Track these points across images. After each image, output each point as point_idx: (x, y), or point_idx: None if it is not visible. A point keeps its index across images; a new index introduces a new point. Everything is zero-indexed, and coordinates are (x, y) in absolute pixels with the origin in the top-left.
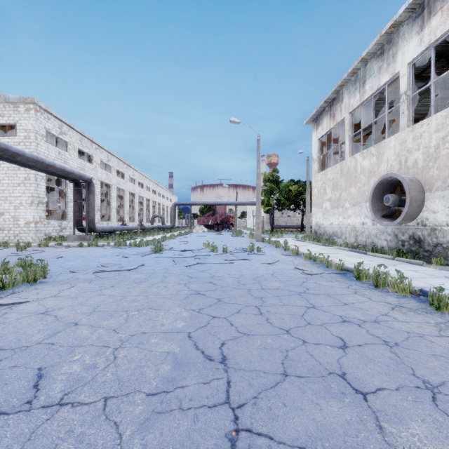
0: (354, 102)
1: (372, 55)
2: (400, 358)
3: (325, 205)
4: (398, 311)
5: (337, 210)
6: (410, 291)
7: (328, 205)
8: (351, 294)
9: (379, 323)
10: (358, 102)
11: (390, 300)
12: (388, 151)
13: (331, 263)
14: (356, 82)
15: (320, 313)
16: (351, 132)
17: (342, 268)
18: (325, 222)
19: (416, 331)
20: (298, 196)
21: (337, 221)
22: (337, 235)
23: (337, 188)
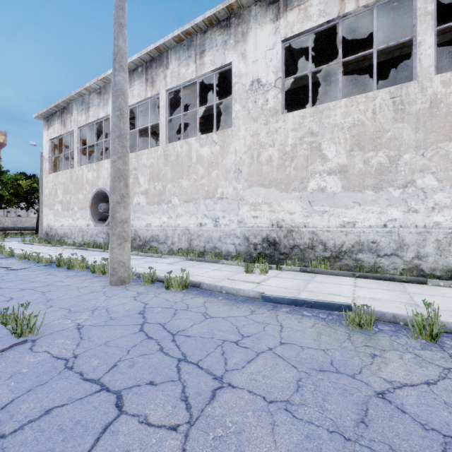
0: (82, 120)
1: (94, 90)
2: (45, 295)
3: (56, 207)
4: (69, 278)
5: (67, 213)
6: (87, 267)
7: (60, 208)
8: (44, 276)
9: (48, 285)
10: (84, 122)
11: (70, 274)
12: (104, 170)
13: (42, 258)
14: (83, 104)
15: (3, 290)
16: (80, 145)
17: (52, 261)
18: (56, 223)
19: (69, 284)
20: (32, 193)
21: (68, 223)
22: (67, 236)
23: (67, 192)
